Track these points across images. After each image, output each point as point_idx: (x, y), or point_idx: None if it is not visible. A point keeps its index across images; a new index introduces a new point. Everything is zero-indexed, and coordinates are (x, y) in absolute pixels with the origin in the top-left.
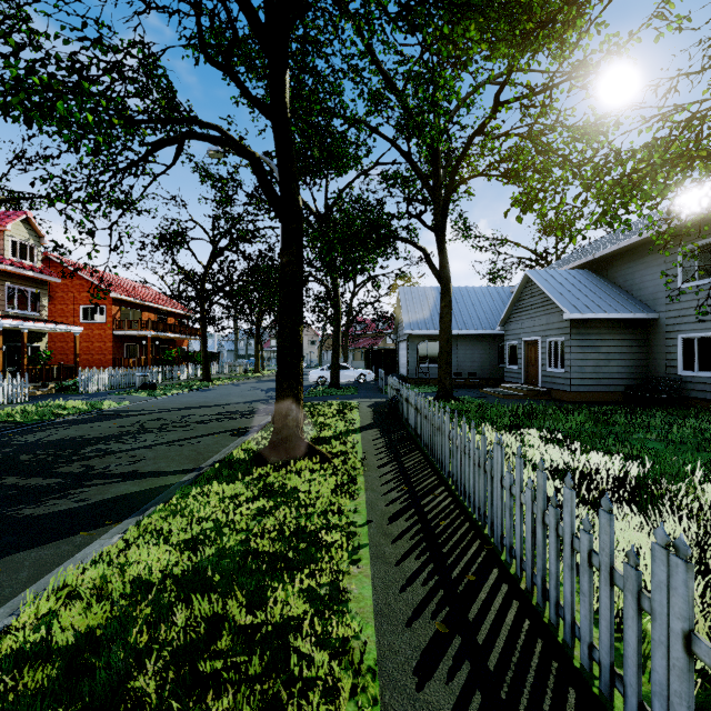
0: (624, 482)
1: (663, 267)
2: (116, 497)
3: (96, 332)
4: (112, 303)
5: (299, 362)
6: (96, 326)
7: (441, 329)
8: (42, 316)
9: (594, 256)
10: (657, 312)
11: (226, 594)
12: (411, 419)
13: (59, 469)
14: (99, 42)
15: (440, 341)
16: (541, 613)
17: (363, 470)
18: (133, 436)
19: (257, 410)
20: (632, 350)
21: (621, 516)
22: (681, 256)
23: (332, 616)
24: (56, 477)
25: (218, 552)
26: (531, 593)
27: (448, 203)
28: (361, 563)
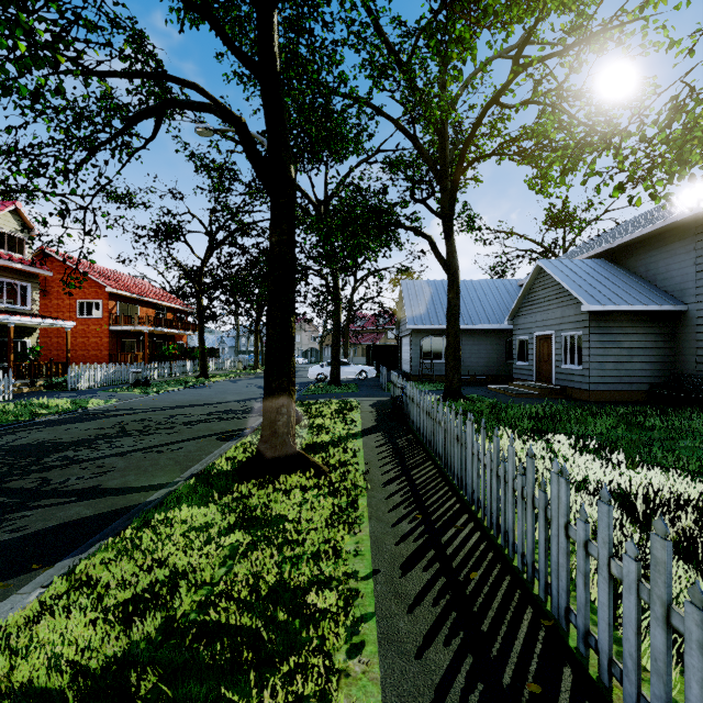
0: None
1: (693, 254)
2: (60, 524)
3: (92, 328)
4: (109, 298)
5: (290, 358)
6: (92, 321)
7: (449, 322)
8: (33, 310)
9: (613, 244)
10: (685, 304)
11: None
12: (419, 422)
13: (9, 483)
14: None
15: (447, 336)
16: None
17: (366, 488)
18: (109, 440)
19: (250, 409)
20: (657, 345)
21: None
22: None
23: None
24: None
25: (164, 624)
26: None
27: (457, 186)
28: (365, 653)
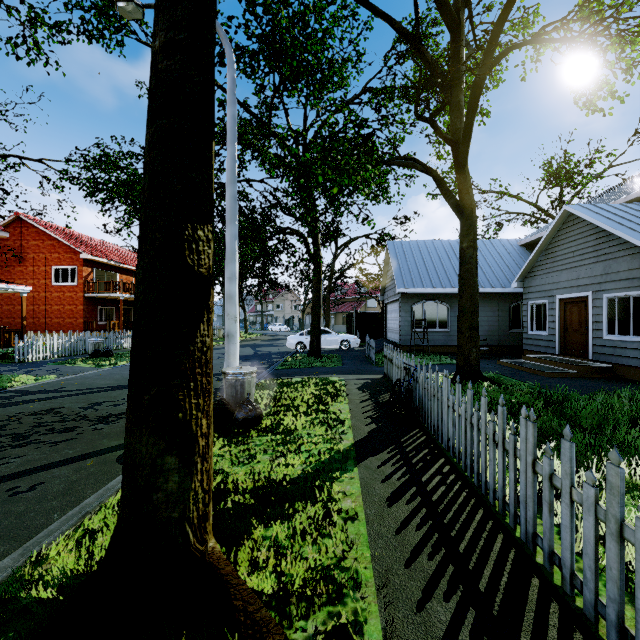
0: None
1: None
2: None
3: (67, 295)
4: (84, 264)
5: (194, 328)
6: (67, 288)
7: (462, 280)
8: None
9: None
10: None
11: None
12: (456, 438)
13: None
14: None
15: (461, 297)
16: None
17: None
18: None
19: None
20: None
21: None
22: None
23: None
24: None
25: None
26: None
27: (480, 89)
28: None
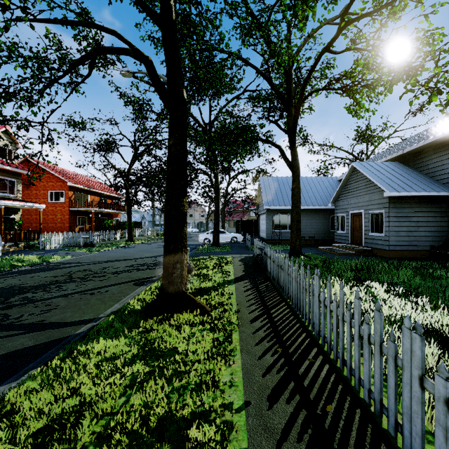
0: None
1: None
2: (6, 353)
3: (58, 209)
4: (69, 189)
5: (183, 228)
6: (58, 204)
7: (293, 204)
8: (18, 197)
9: (403, 151)
10: None
11: None
12: (274, 273)
13: None
14: None
15: (292, 213)
16: None
17: (238, 325)
18: (59, 285)
19: (159, 263)
20: (436, 219)
21: None
22: None
23: None
24: None
25: None
26: None
27: (298, 111)
28: None
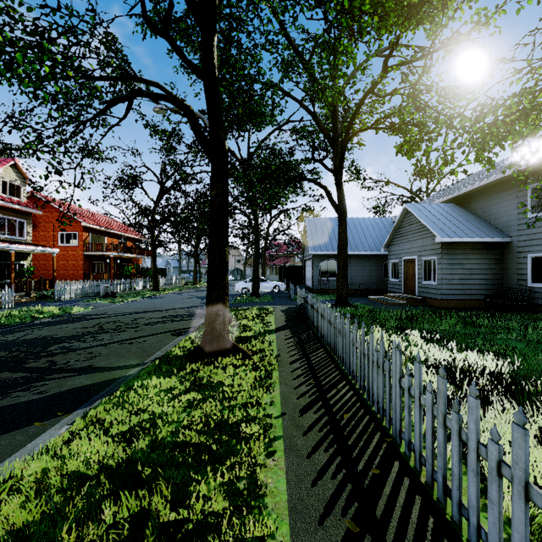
0: (501, 379)
1: (515, 200)
2: (70, 389)
3: (70, 253)
4: (83, 231)
5: (225, 276)
6: (70, 248)
7: (339, 250)
8: (27, 240)
9: (459, 192)
10: (510, 237)
11: (152, 489)
12: (316, 322)
13: (28, 364)
14: (58, 10)
15: (338, 260)
16: (443, 510)
17: (278, 366)
18: (93, 335)
19: (193, 314)
20: (490, 267)
21: (505, 412)
22: (530, 192)
23: (249, 515)
24: (24, 371)
25: (151, 443)
26: (431, 488)
27: (344, 150)
28: (276, 456)
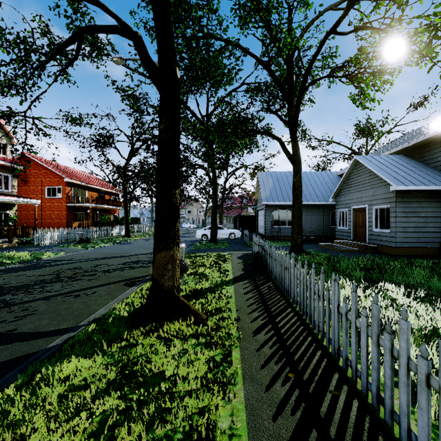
0: None
1: None
2: None
3: (55, 204)
4: (66, 185)
5: (175, 223)
6: (55, 200)
7: (294, 199)
8: (12, 192)
9: (409, 143)
10: None
11: None
12: (277, 273)
13: None
14: None
15: (293, 208)
16: None
17: (238, 338)
18: (44, 285)
19: None
20: None
21: None
22: None
23: None
24: None
25: None
26: None
27: (300, 100)
28: None
